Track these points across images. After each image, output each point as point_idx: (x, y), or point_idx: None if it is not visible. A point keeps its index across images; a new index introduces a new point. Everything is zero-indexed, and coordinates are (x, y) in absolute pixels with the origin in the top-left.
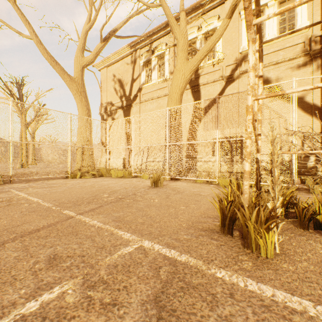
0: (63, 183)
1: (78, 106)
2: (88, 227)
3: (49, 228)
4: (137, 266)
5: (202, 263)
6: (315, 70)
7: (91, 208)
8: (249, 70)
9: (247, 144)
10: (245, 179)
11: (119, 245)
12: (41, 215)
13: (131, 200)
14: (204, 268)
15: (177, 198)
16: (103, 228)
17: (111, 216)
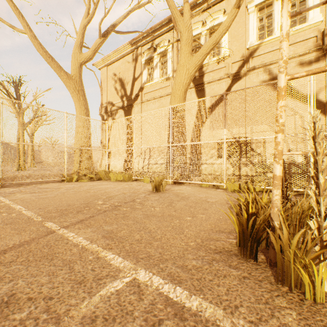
0: (57, 187)
1: (76, 105)
2: (69, 246)
3: (19, 248)
4: (125, 321)
5: (223, 313)
6: None
7: (79, 219)
8: (281, 39)
9: (279, 139)
10: (276, 187)
11: (105, 278)
12: (16, 228)
13: (128, 209)
14: (226, 324)
15: (182, 206)
16: (89, 249)
17: (102, 230)
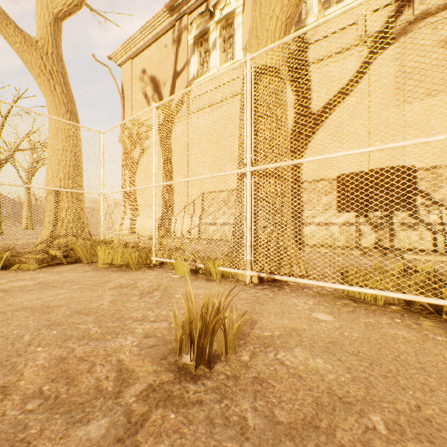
0: None
1: (48, 104)
2: None
3: None
4: None
5: None
6: None
7: None
8: None
9: None
10: None
11: None
12: None
13: None
14: None
15: None
16: None
17: None
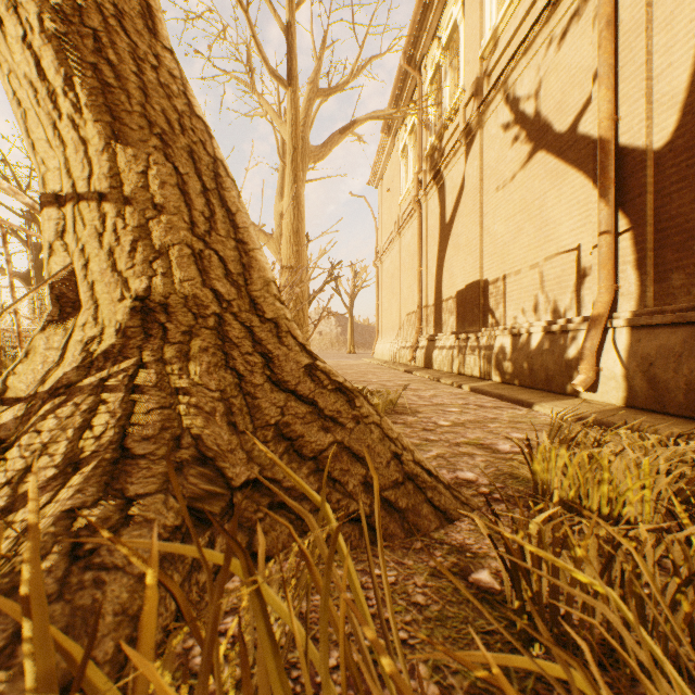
0: None
1: None
2: None
3: None
4: None
5: None
6: (596, 12)
7: None
8: None
9: None
10: None
11: None
12: None
13: None
14: None
15: None
16: None
17: None
